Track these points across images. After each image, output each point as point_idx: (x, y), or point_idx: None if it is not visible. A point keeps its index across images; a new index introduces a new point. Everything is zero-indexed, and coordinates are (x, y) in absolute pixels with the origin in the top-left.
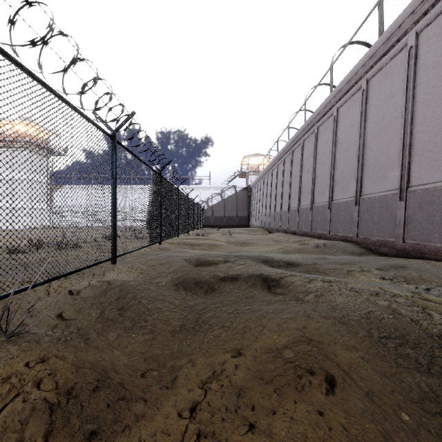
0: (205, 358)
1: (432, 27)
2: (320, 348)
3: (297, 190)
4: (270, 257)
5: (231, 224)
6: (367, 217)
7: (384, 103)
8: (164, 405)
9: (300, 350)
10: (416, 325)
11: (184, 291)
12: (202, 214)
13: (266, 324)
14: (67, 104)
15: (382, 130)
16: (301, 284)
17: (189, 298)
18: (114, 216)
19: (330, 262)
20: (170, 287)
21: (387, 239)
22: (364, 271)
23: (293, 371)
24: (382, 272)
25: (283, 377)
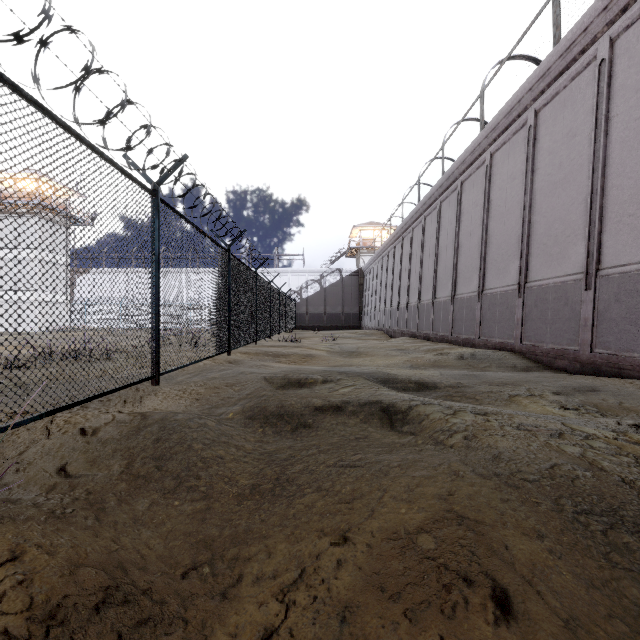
0: (289, 546)
1: (635, 31)
2: (480, 533)
3: (431, 275)
4: (392, 375)
5: (334, 325)
6: (536, 315)
7: (561, 145)
8: (216, 632)
9: (445, 536)
10: (631, 490)
11: (260, 429)
12: (293, 310)
13: (388, 486)
14: (78, 139)
15: (559, 185)
16: (441, 419)
17: (268, 440)
18: (157, 313)
19: (482, 382)
20: (240, 422)
21: (567, 348)
22: (535, 396)
23: (435, 577)
24: (563, 398)
25: (419, 587)
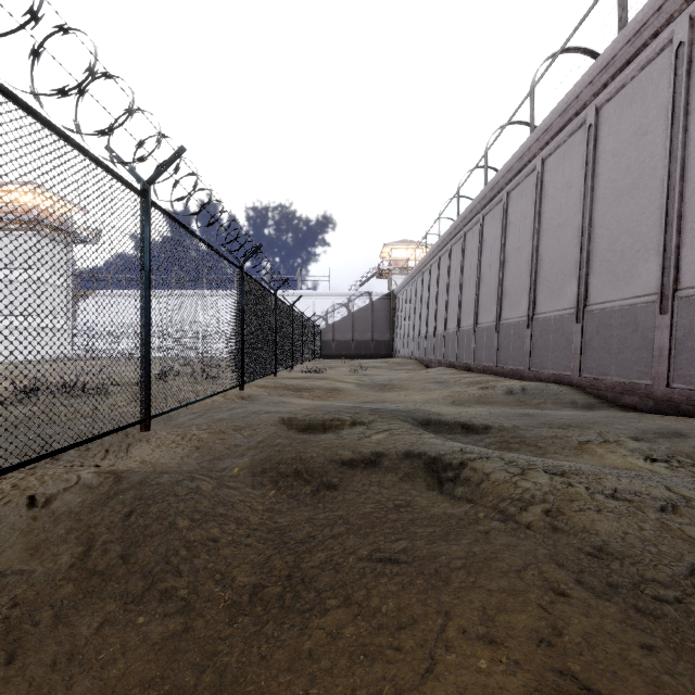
0: None
1: None
2: None
3: (472, 298)
4: (434, 416)
5: (363, 353)
6: (598, 343)
7: (628, 145)
8: None
9: None
10: None
11: (272, 491)
12: (317, 337)
13: (451, 607)
14: (30, 114)
15: (626, 192)
16: (507, 481)
17: (281, 507)
18: (147, 342)
19: (540, 423)
20: (247, 481)
21: (637, 382)
22: (611, 443)
23: None
24: (645, 445)
25: None
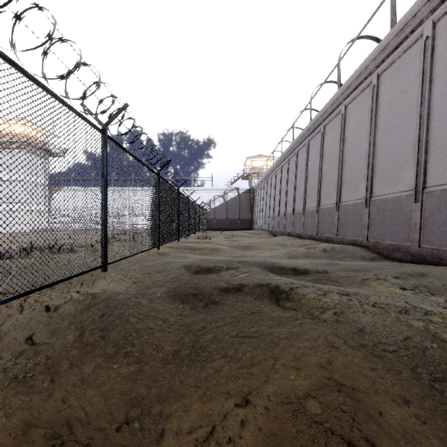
0: (201, 405)
1: None
2: (357, 399)
3: (302, 192)
4: (276, 264)
5: (233, 227)
6: (379, 220)
7: (397, 98)
8: None
9: (328, 402)
10: None
11: (180, 305)
12: (204, 216)
13: (279, 355)
14: (45, 90)
15: (395, 127)
16: (315, 298)
17: (186, 314)
18: (105, 219)
19: (341, 269)
20: (166, 300)
21: (401, 244)
22: (381, 280)
23: (323, 441)
24: (401, 281)
25: None
